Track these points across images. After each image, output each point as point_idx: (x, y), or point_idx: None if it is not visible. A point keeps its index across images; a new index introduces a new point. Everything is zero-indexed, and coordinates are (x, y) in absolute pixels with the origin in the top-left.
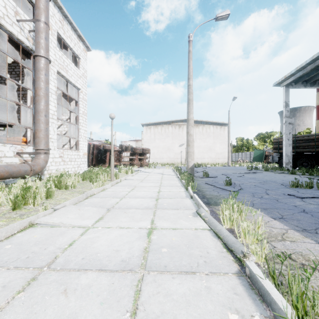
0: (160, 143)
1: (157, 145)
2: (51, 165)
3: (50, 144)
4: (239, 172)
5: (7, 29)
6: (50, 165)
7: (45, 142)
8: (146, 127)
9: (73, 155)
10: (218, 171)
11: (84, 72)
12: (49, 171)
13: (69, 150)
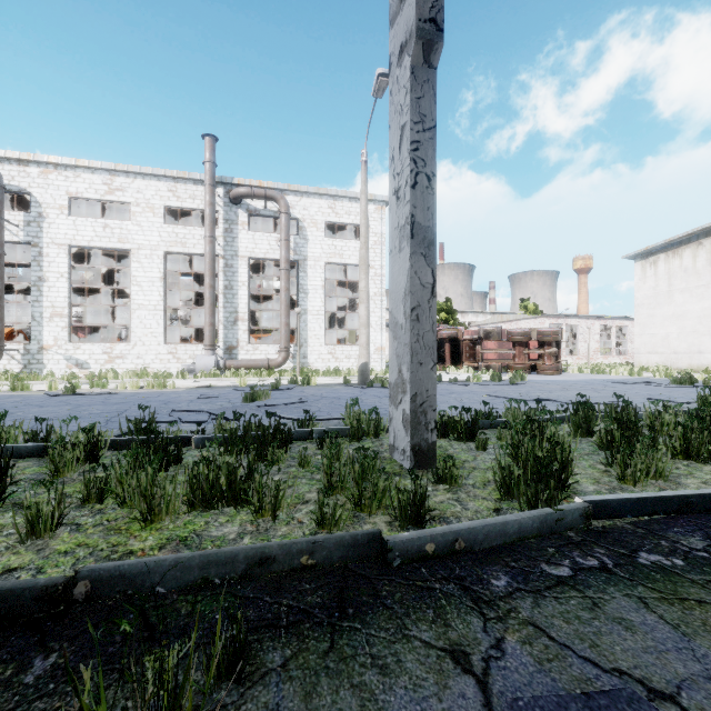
0: (690, 304)
1: (679, 310)
2: (316, 362)
3: (314, 341)
4: (555, 396)
5: (271, 258)
6: (314, 362)
7: (283, 341)
8: (641, 264)
9: (354, 351)
10: (548, 390)
11: (378, 238)
12: (313, 368)
13: (345, 345)
